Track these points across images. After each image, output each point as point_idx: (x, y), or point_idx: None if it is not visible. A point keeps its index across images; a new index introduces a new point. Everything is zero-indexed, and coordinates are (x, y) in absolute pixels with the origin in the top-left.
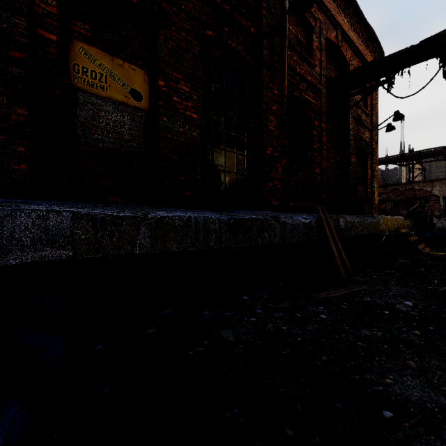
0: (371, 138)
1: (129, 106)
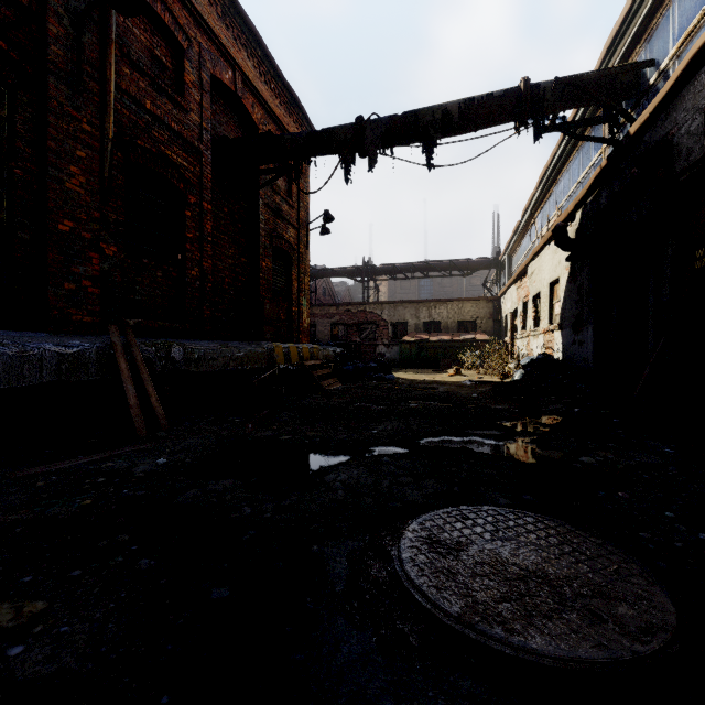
0: (299, 239)
1: None
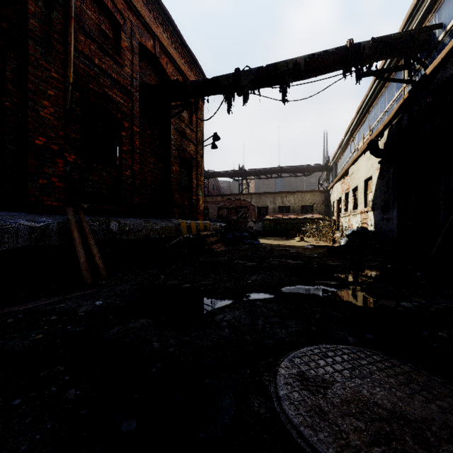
0: (197, 151)
1: None
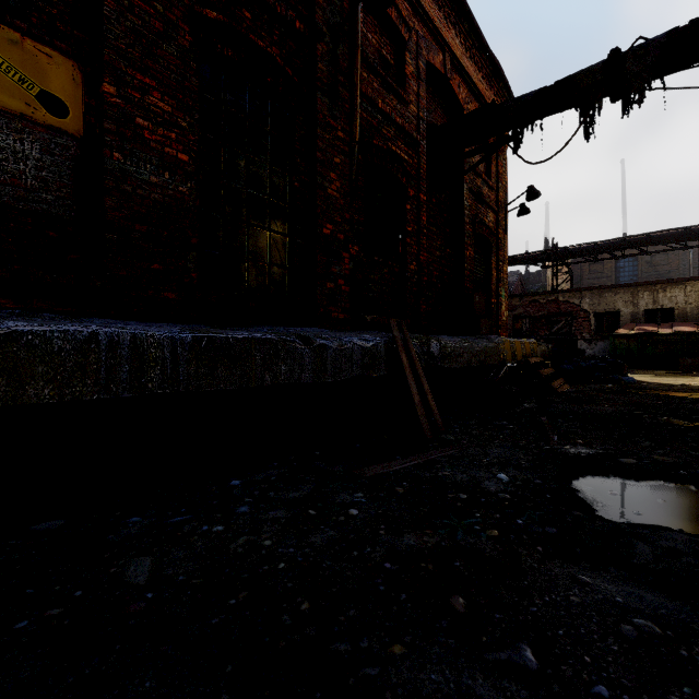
0: (497, 223)
1: (38, 123)
